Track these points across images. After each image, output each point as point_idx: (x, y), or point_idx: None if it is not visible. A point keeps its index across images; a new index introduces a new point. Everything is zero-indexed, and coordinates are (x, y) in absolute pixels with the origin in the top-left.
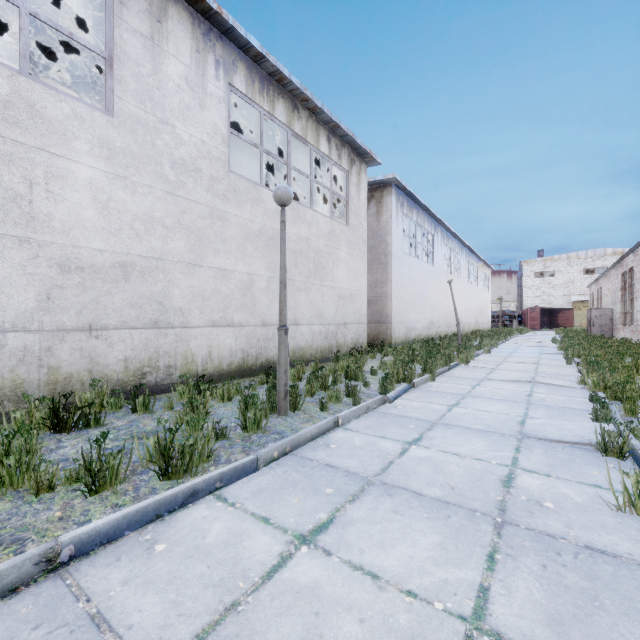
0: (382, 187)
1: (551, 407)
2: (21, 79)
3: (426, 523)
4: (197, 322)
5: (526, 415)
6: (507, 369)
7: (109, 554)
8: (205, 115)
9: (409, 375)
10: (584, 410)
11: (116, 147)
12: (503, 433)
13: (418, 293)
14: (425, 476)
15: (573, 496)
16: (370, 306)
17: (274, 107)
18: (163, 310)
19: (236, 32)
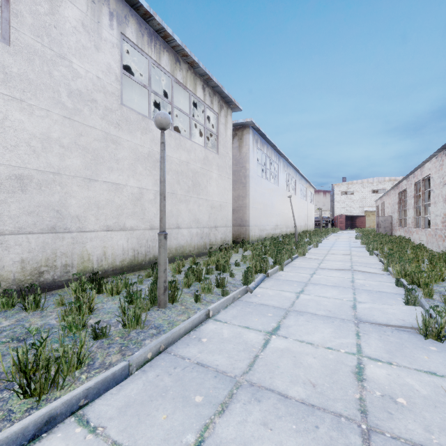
0: (243, 128)
1: (371, 291)
2: None
3: (296, 439)
4: (93, 227)
5: (355, 300)
6: (331, 260)
7: None
8: (100, 56)
9: (264, 267)
10: (394, 293)
11: (12, 72)
12: (342, 318)
13: (267, 205)
14: (287, 372)
15: (418, 387)
16: (234, 214)
17: (160, 58)
18: (60, 217)
19: None
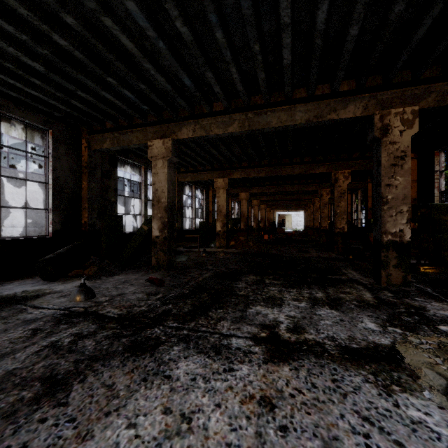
0: None
1: None
2: None
3: None
4: None
5: None
6: None
7: None
8: None
9: None
10: None
11: None
12: None
13: (133, 210)
14: None
15: None
16: None
17: None
18: None
19: None
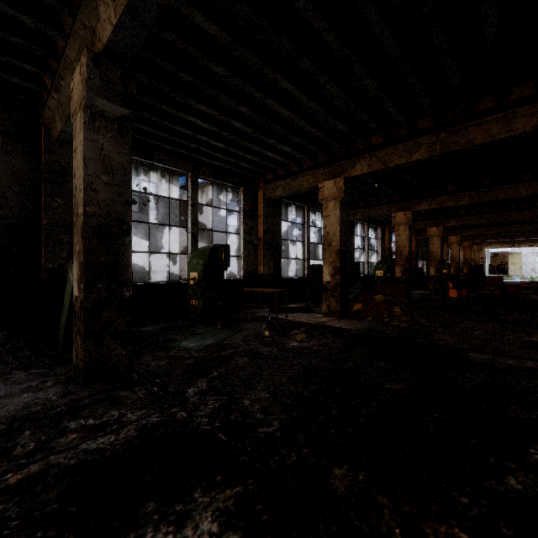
0: (208, 185)
1: None
2: None
3: None
4: None
5: None
6: None
7: None
8: None
9: None
10: None
11: None
12: None
13: None
14: None
15: None
16: None
17: None
18: None
19: None
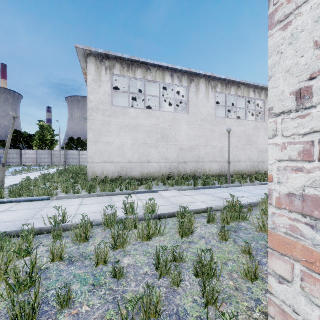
0: None
1: None
2: (174, 114)
3: (248, 194)
4: (206, 161)
5: None
6: None
7: (200, 190)
8: (209, 104)
9: None
10: None
11: (189, 121)
12: None
13: None
14: (255, 192)
15: None
16: None
17: (230, 91)
18: (198, 158)
19: (217, 77)
